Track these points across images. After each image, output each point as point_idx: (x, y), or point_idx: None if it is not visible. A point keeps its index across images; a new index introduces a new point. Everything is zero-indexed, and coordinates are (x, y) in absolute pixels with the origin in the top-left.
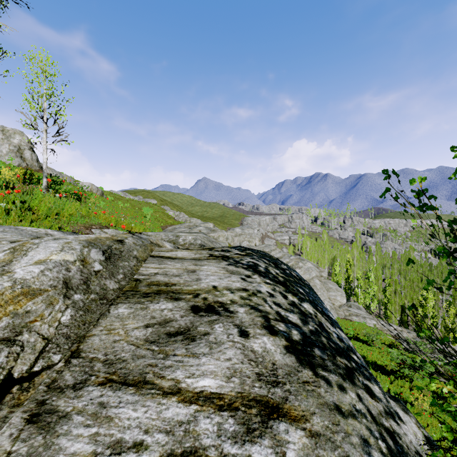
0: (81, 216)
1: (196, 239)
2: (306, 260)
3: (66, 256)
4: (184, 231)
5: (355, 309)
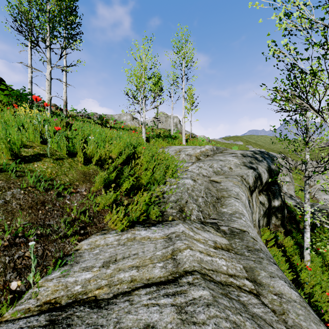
0: None
1: None
2: None
3: (210, 147)
4: None
5: None
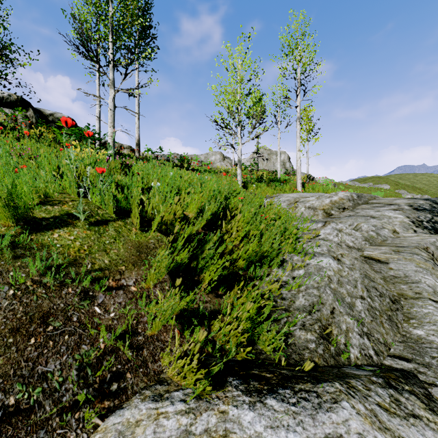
0: None
1: None
2: None
3: (347, 194)
4: None
5: None
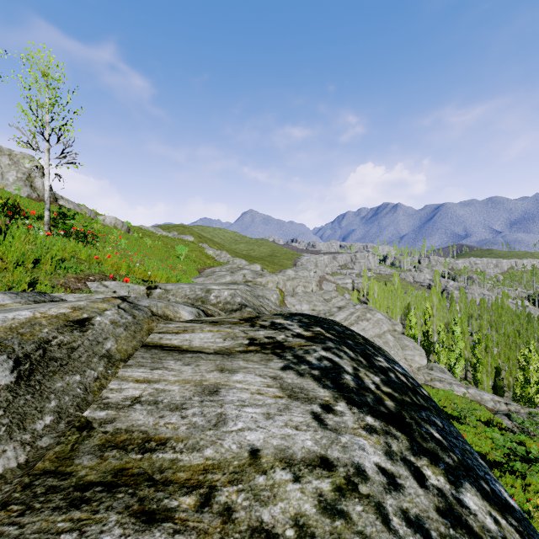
0: (76, 261)
1: (234, 296)
2: (375, 310)
3: None
4: (225, 276)
5: (438, 372)
